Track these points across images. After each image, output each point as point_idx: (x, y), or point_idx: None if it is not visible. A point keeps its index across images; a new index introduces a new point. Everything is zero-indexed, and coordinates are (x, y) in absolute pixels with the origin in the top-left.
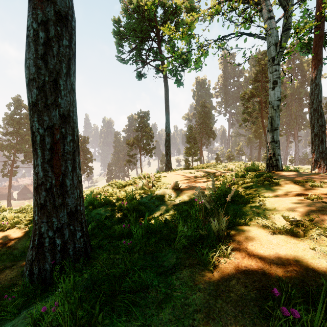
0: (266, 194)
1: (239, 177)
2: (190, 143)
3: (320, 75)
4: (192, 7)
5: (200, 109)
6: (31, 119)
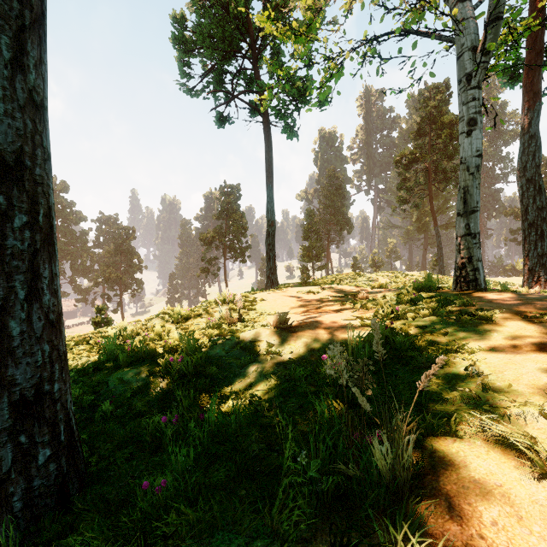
0: (472, 343)
1: (405, 303)
2: (310, 239)
3: (537, 120)
4: None
5: (326, 182)
6: None
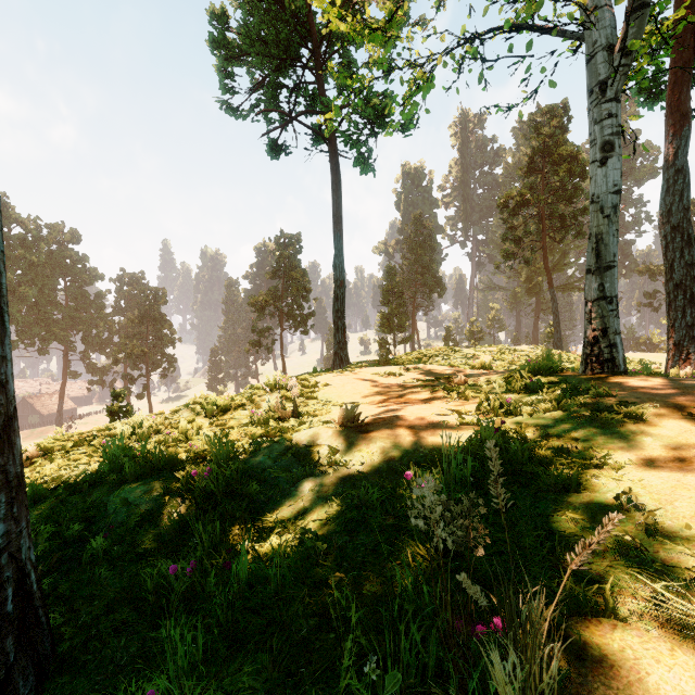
0: (617, 452)
1: (517, 391)
2: (391, 304)
3: (685, 150)
4: None
5: (411, 231)
6: None
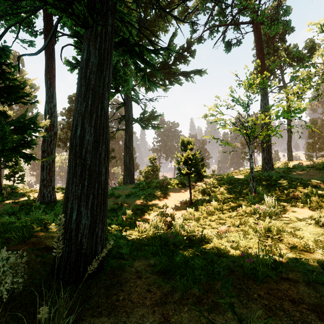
0: None
1: None
2: (313, 138)
3: None
4: (312, 48)
5: None
6: (263, 145)
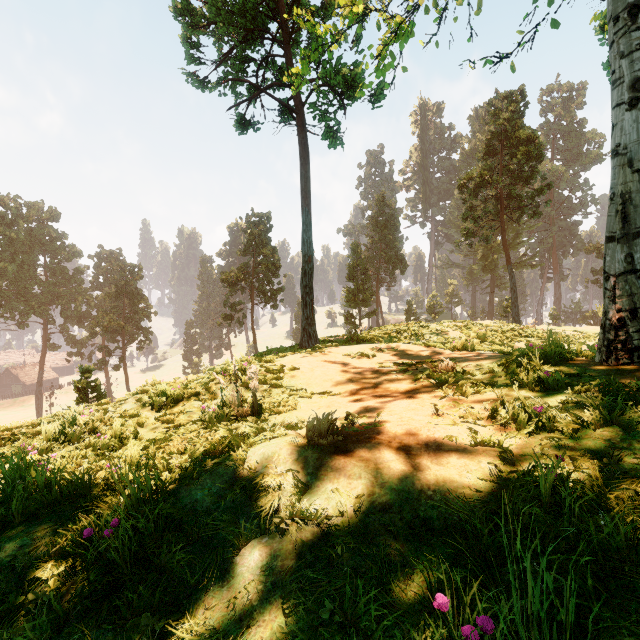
0: None
1: (531, 387)
2: (356, 280)
3: None
4: None
5: (375, 211)
6: None
